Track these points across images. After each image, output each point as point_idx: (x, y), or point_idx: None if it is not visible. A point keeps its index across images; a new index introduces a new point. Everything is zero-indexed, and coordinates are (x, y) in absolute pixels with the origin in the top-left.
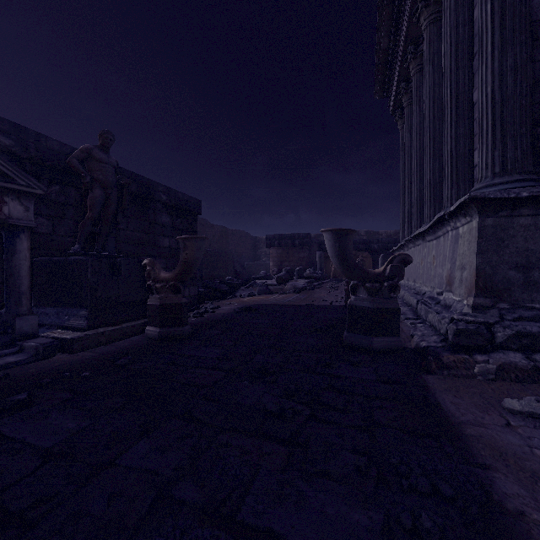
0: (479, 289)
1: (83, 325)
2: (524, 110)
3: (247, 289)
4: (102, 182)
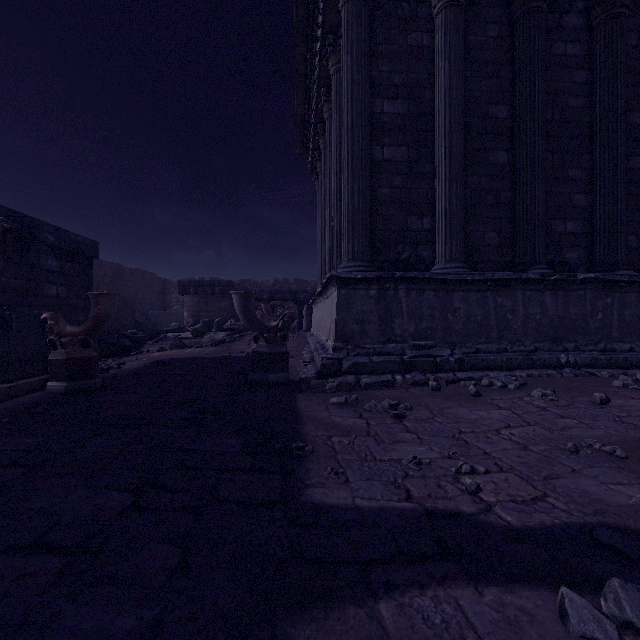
0: (337, 337)
1: None
2: (364, 220)
3: (156, 344)
4: None
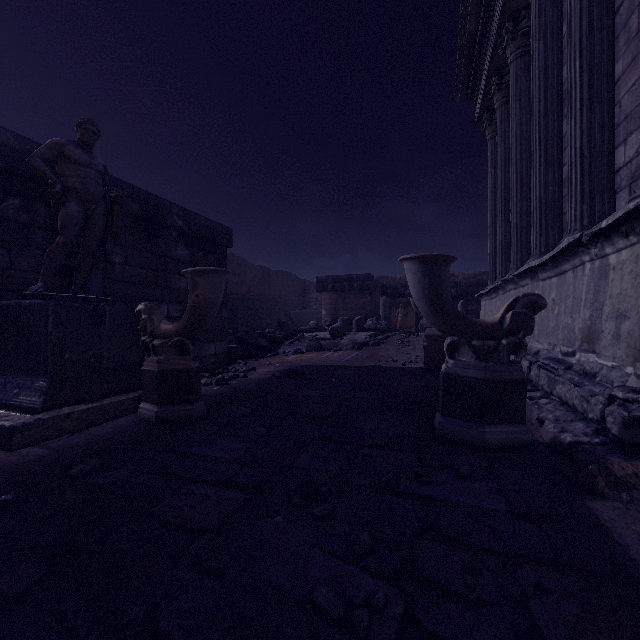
0: None
1: (36, 403)
2: None
3: (293, 345)
4: (80, 193)
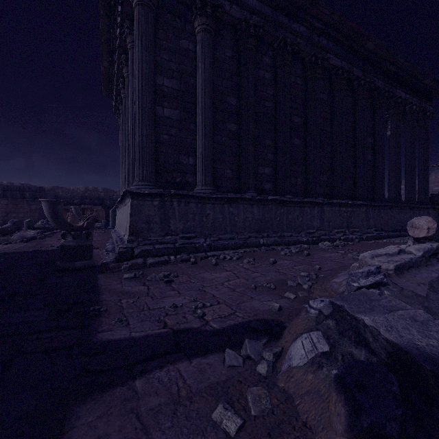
0: (131, 233)
1: None
2: (150, 154)
3: None
4: None
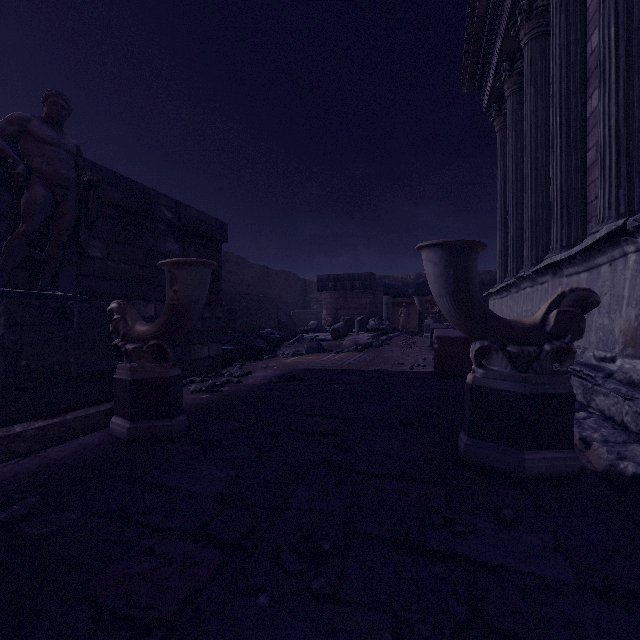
0: None
1: None
2: None
3: (292, 346)
4: (47, 176)
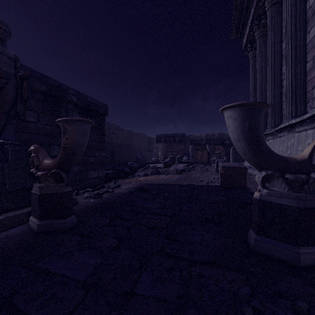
0: None
1: None
2: None
3: (143, 171)
4: None
